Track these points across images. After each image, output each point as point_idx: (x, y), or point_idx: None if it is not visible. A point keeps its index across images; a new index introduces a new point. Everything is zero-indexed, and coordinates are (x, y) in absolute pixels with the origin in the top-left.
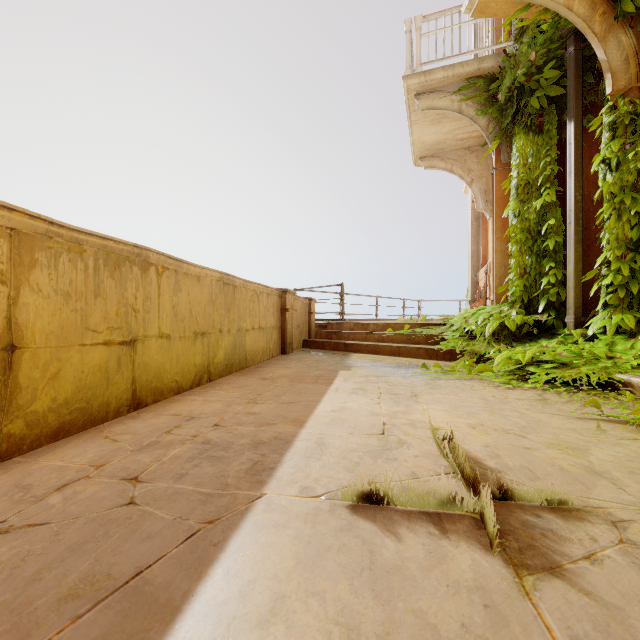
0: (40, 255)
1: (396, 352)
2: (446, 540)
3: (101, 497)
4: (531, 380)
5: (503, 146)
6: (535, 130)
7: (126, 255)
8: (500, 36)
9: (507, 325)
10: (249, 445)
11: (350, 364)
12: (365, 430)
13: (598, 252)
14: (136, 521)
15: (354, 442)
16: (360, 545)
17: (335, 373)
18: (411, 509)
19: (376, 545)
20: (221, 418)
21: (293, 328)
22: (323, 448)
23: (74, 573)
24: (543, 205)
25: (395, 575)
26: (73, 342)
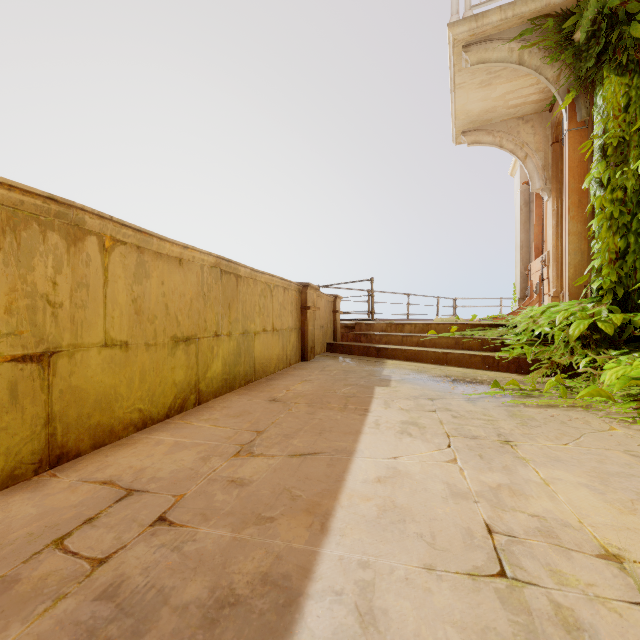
0: None
1: (442, 360)
2: None
3: None
4: None
5: (580, 100)
6: (634, 68)
7: (32, 212)
8: None
9: (601, 327)
10: (199, 613)
11: (387, 376)
12: (457, 554)
13: None
14: None
15: (447, 613)
16: None
17: (370, 391)
18: None
19: None
20: (180, 495)
21: (315, 329)
22: None
23: None
24: None
25: None
26: None
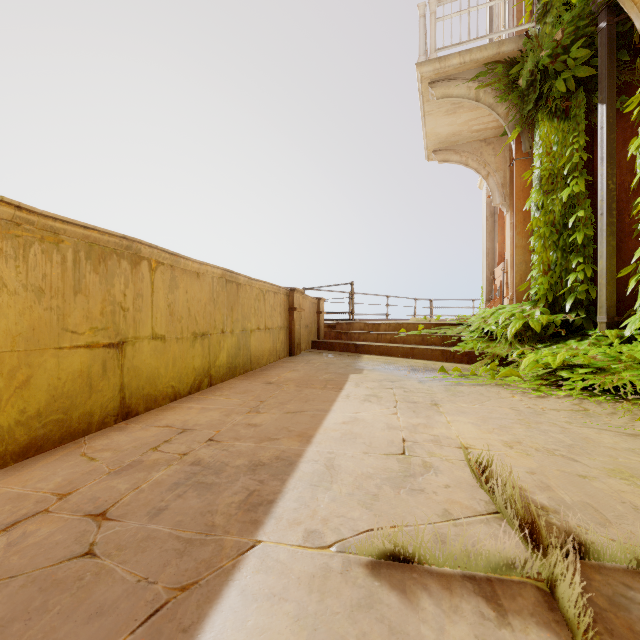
0: (5, 244)
1: (409, 354)
2: (508, 630)
3: (54, 543)
4: (565, 387)
5: (524, 135)
6: (561, 115)
7: (113, 247)
8: (521, 18)
9: (531, 325)
10: (246, 467)
11: (361, 367)
12: (382, 448)
13: (633, 246)
14: (88, 584)
15: (370, 465)
16: (386, 636)
17: (345, 377)
18: (451, 571)
19: (409, 637)
20: (217, 431)
21: (301, 328)
22: (333, 473)
23: None
24: (570, 196)
25: None
26: (47, 345)
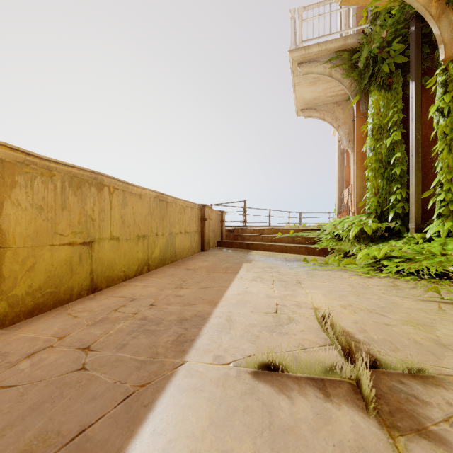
0: (19, 178)
1: (284, 250)
2: (330, 403)
3: (60, 363)
4: (385, 271)
5: (362, 100)
6: (386, 88)
7: (86, 179)
8: (360, 20)
9: (365, 230)
10: (175, 321)
11: (251, 258)
12: (263, 309)
13: (433, 177)
14: (85, 384)
15: (255, 319)
16: (261, 407)
17: (240, 265)
18: (300, 375)
19: (274, 407)
20: (155, 299)
21: (210, 232)
22: (231, 324)
23: (31, 430)
24: (392, 143)
25: (290, 435)
26: (45, 243)
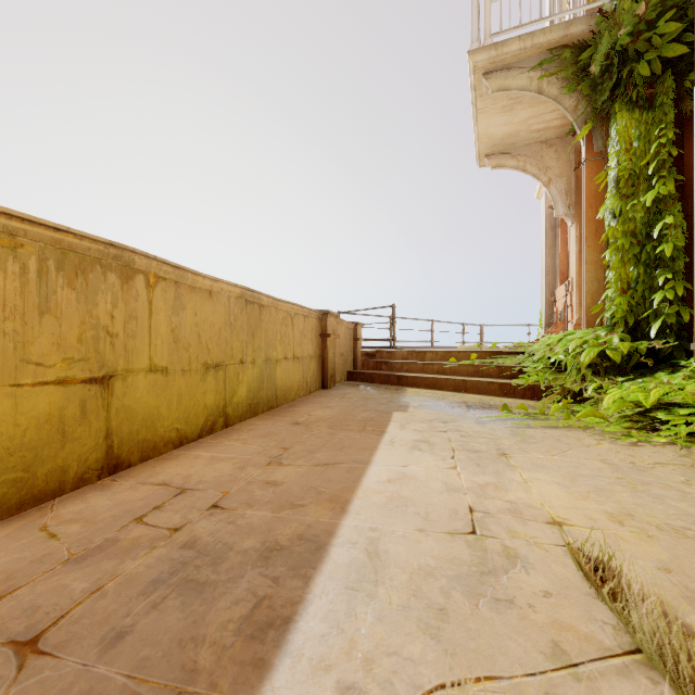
0: None
1: (461, 387)
2: None
3: None
4: (664, 432)
5: (596, 131)
6: (643, 105)
7: (96, 256)
8: None
9: (609, 354)
10: (256, 553)
11: (406, 403)
12: (443, 523)
13: None
14: None
15: (429, 551)
16: None
17: (388, 416)
18: None
19: None
20: (225, 492)
21: (335, 357)
22: (378, 565)
23: None
24: (655, 200)
25: None
26: None
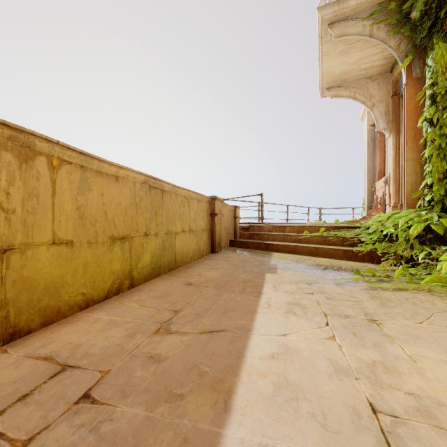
0: None
1: (314, 252)
2: None
3: None
4: None
5: (415, 62)
6: None
7: None
8: None
9: (434, 228)
10: None
11: (274, 265)
12: (349, 437)
13: None
14: None
15: None
16: None
17: (262, 277)
18: None
19: None
20: (105, 371)
21: (221, 230)
22: None
23: None
24: None
25: None
26: None
